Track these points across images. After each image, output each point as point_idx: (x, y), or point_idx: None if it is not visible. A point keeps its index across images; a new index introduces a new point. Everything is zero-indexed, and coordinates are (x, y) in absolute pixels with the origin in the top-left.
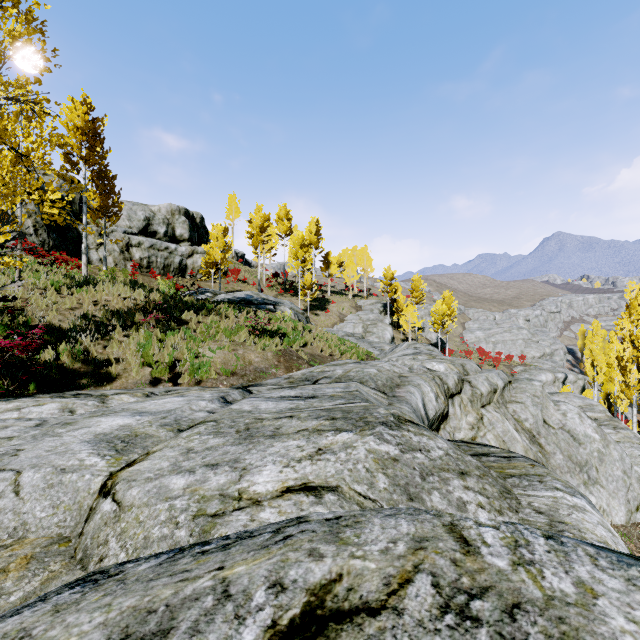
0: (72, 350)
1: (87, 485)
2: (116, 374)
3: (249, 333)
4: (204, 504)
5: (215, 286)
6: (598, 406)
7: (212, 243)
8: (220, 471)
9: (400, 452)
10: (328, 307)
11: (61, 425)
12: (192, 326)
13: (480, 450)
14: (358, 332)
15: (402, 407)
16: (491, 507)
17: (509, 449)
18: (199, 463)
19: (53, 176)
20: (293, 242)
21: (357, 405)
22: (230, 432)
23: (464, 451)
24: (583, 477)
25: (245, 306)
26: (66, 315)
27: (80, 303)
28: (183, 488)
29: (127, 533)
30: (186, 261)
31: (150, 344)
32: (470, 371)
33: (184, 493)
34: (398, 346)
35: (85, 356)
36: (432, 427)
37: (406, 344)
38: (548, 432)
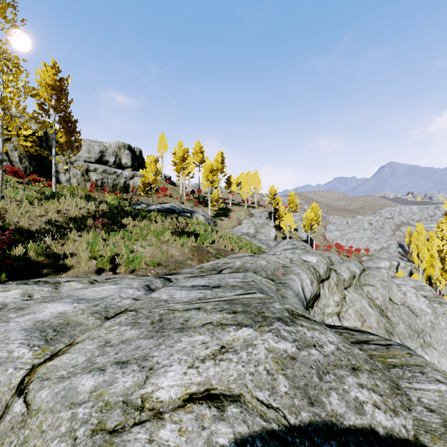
0: (37, 247)
1: (8, 379)
2: (70, 265)
3: (172, 234)
4: (105, 414)
5: (149, 199)
6: (427, 287)
7: (147, 169)
8: (128, 370)
9: (297, 349)
10: (230, 214)
11: (15, 310)
12: (129, 228)
13: (360, 337)
14: (251, 232)
15: (287, 292)
16: (386, 406)
17: (365, 321)
18: (111, 359)
19: (34, 121)
20: (205, 168)
21: (254, 297)
22: (145, 323)
23: (346, 338)
24: (420, 341)
25: (170, 214)
26: (35, 220)
27: (47, 212)
28: (90, 391)
29: (28, 444)
30: (129, 182)
31: (96, 242)
32: (335, 262)
33: (89, 398)
34: (280, 242)
35: (47, 251)
36: (308, 305)
37: (286, 241)
38: (393, 307)
